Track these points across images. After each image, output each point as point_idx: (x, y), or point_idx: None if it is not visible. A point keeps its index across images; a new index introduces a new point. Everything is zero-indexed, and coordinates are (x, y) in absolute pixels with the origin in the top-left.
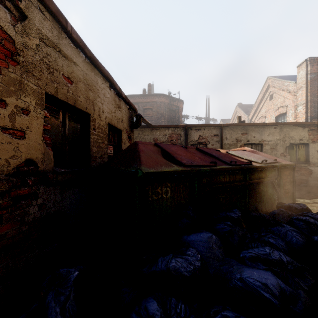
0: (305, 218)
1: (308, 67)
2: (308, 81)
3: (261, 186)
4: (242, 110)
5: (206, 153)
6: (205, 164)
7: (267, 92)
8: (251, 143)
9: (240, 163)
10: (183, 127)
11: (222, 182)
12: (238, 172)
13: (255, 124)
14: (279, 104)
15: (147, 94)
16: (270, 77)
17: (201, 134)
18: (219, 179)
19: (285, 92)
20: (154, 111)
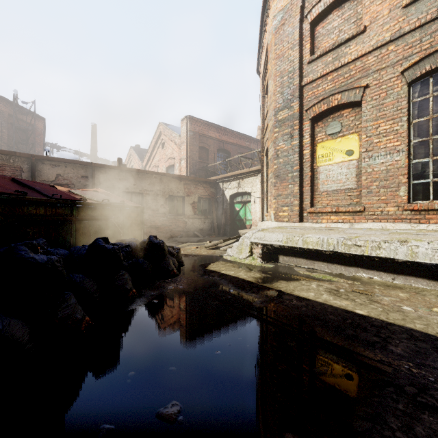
0: (117, 243)
1: (188, 124)
2: (188, 138)
3: (98, 224)
4: (137, 154)
5: (25, 185)
6: (3, 192)
7: (159, 138)
8: (131, 191)
9: (69, 198)
10: (26, 158)
11: (33, 214)
12: (60, 206)
13: (134, 170)
14: (169, 154)
15: None
16: (161, 123)
17: (62, 173)
18: (27, 210)
19: (173, 143)
20: None
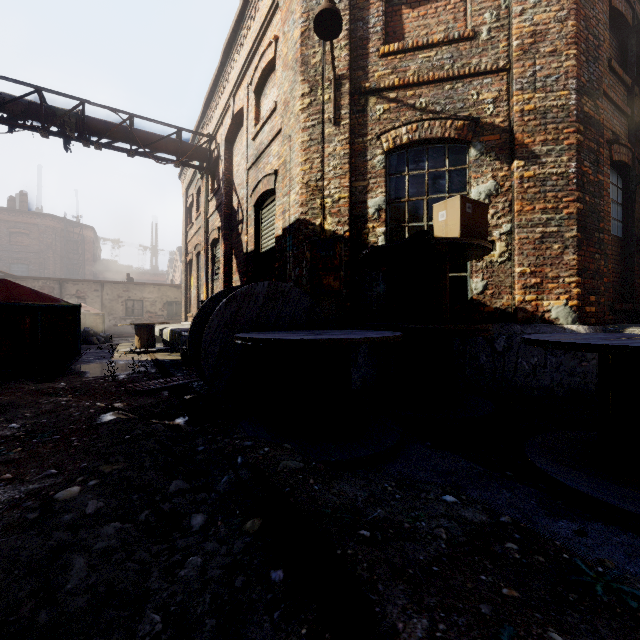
0: None
1: None
2: None
3: None
4: (180, 254)
5: None
6: None
7: None
8: (133, 299)
9: None
10: (57, 281)
11: None
12: None
13: (135, 283)
14: None
15: (19, 210)
16: None
17: (80, 289)
18: None
19: None
20: (33, 239)
